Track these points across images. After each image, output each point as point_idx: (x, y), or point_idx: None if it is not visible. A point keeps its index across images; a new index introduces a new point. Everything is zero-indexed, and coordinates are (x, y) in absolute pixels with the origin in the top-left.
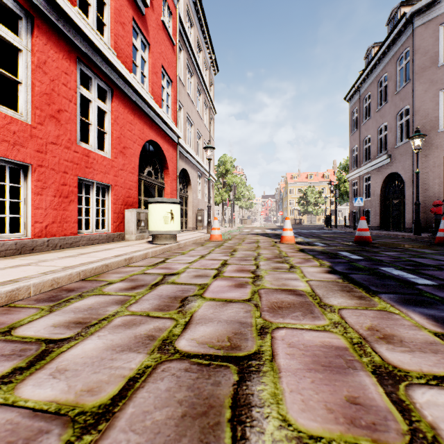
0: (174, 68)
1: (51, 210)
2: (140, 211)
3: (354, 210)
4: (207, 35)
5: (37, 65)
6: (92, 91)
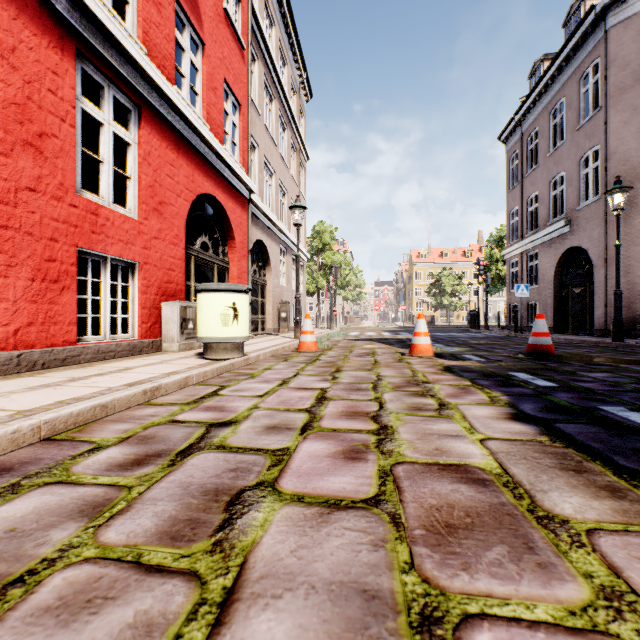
0: (244, 85)
1: (26, 303)
2: (186, 304)
3: (514, 303)
4: (294, 40)
5: None
6: (104, 107)
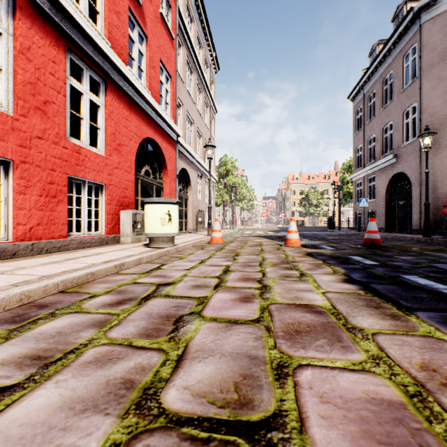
0: (173, 63)
1: (36, 211)
2: (136, 212)
3: (358, 211)
4: (207, 31)
5: (19, 51)
6: (84, 83)
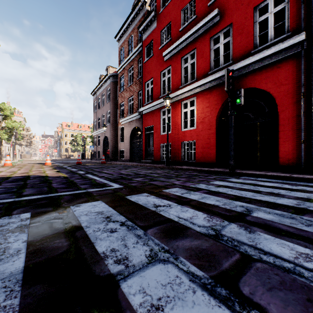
0: None
1: None
2: None
3: (95, 151)
4: None
5: None
6: None
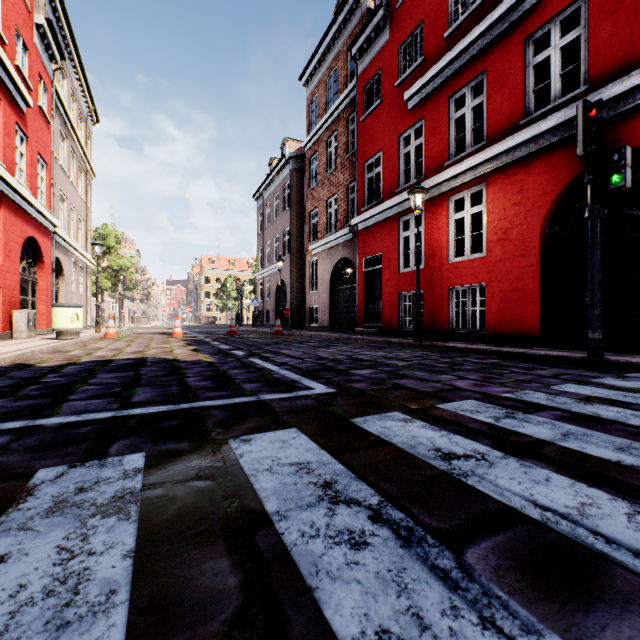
0: (50, 148)
1: None
2: (30, 311)
3: (261, 309)
4: (84, 83)
5: None
6: None
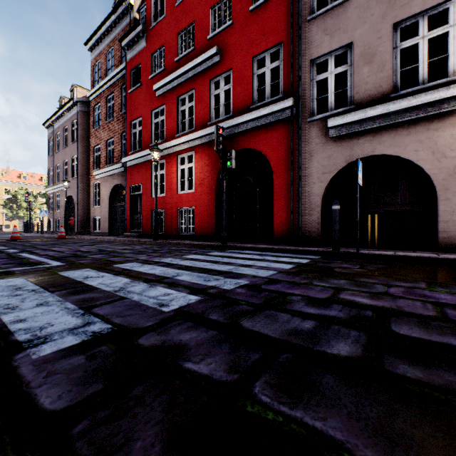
0: None
1: None
2: None
3: (52, 219)
4: None
5: None
6: None
